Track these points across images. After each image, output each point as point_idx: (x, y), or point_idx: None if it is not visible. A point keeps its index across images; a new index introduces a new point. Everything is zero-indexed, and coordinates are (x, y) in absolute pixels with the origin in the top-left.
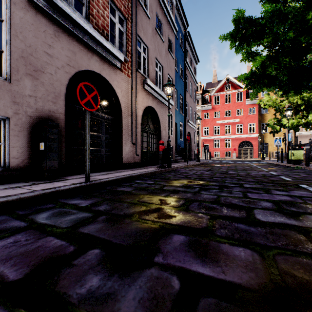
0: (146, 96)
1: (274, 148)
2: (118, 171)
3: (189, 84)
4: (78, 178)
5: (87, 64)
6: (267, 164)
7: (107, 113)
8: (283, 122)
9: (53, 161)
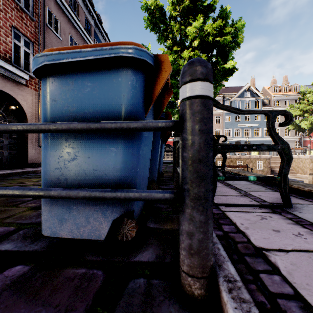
0: None
1: None
2: (19, 169)
3: None
4: None
5: None
6: None
7: (12, 121)
8: None
9: None
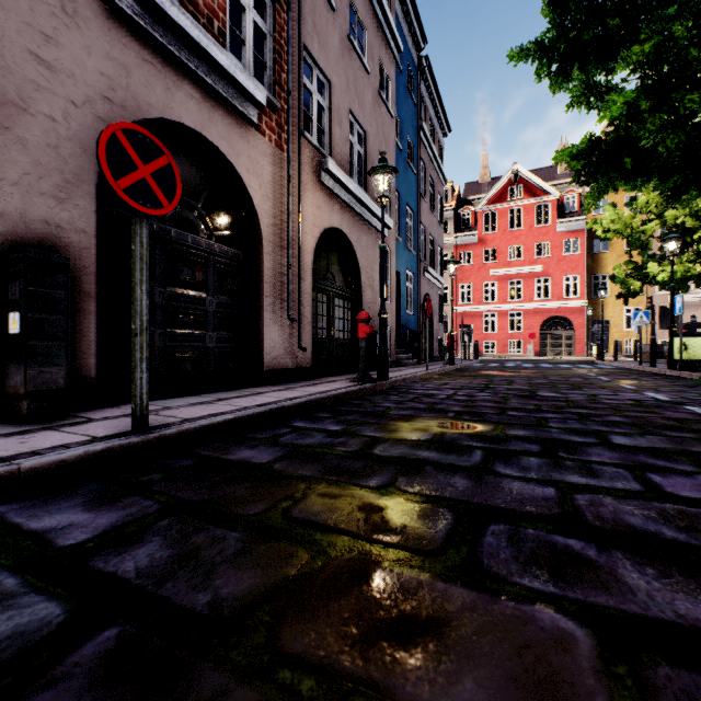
0: (324, 203)
1: (622, 333)
2: (248, 393)
3: (428, 182)
4: (125, 417)
5: (164, 104)
6: (617, 370)
7: (224, 241)
8: (650, 270)
9: (50, 366)
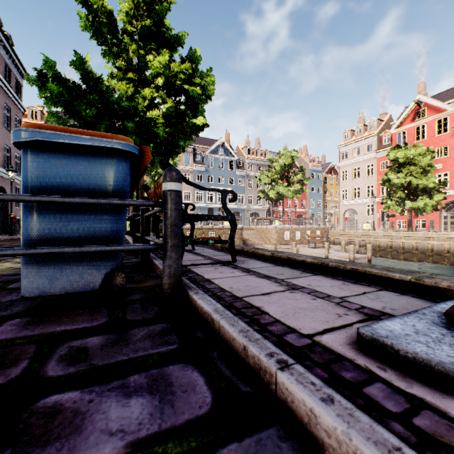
0: None
1: None
2: None
3: (2, 107)
4: None
5: None
6: None
7: None
8: None
9: None
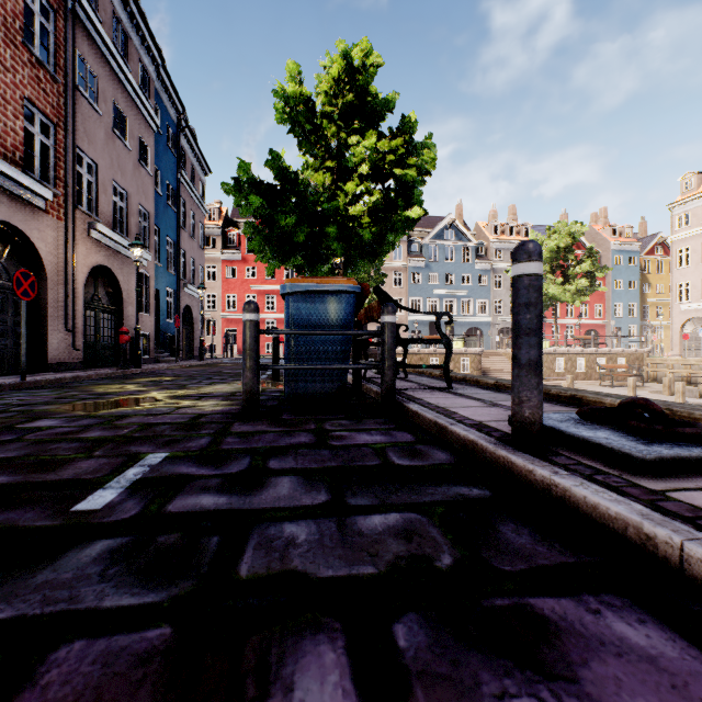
0: (93, 249)
1: None
2: (47, 374)
3: (189, 215)
4: None
5: None
6: None
7: None
8: None
9: None
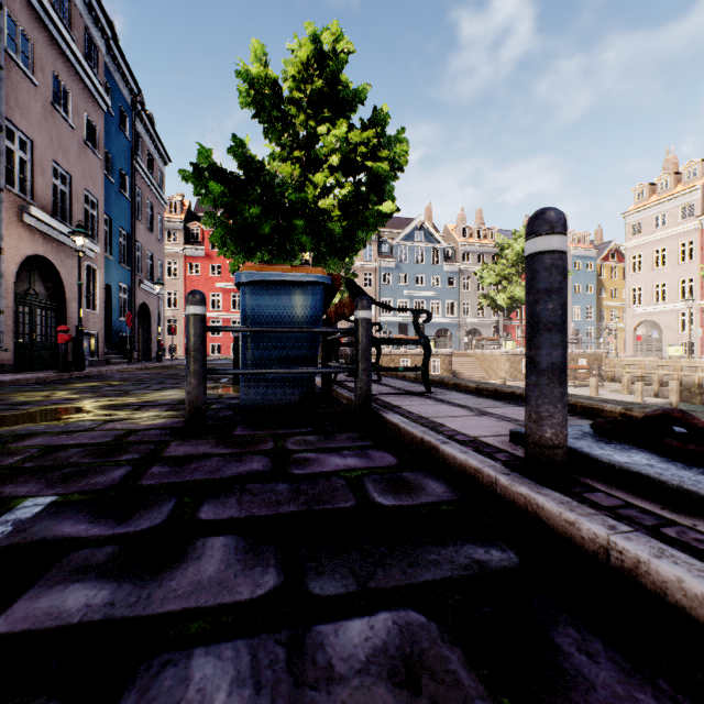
0: (27, 236)
1: None
2: None
3: (146, 206)
4: None
5: None
6: None
7: None
8: None
9: None
